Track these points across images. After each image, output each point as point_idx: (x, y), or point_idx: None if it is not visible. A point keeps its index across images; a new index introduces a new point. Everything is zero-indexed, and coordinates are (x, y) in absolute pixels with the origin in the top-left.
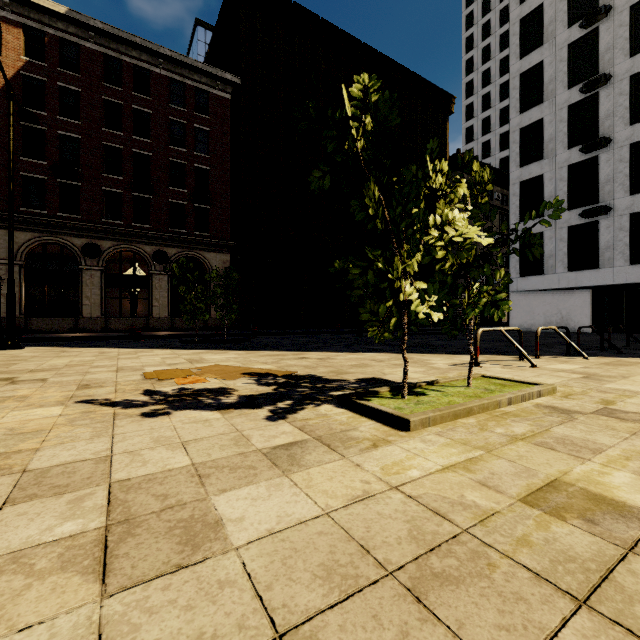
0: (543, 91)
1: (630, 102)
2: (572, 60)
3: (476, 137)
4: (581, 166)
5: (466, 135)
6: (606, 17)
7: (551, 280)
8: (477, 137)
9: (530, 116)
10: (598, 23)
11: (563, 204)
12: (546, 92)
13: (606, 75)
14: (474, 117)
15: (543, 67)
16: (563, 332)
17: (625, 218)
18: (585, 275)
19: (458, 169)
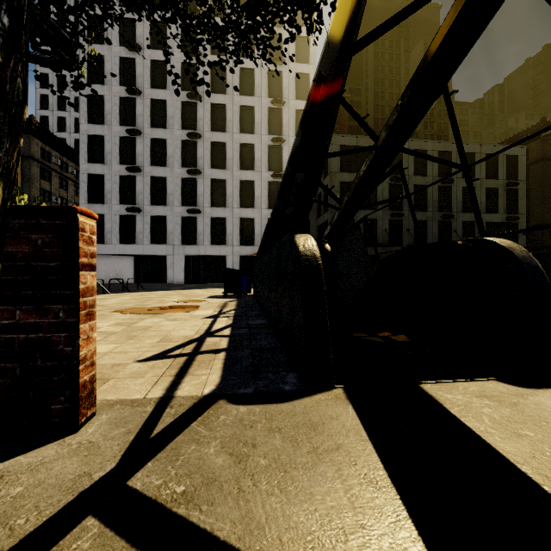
0: (104, 117)
1: (151, 152)
2: (122, 108)
3: (52, 108)
4: (127, 178)
5: (41, 101)
6: (140, 95)
7: (109, 248)
8: (53, 109)
9: (95, 129)
10: (136, 96)
11: (117, 199)
12: (106, 119)
13: (139, 131)
14: (50, 89)
15: (104, 100)
16: (117, 283)
17: (149, 217)
18: (129, 247)
19: (32, 134)
